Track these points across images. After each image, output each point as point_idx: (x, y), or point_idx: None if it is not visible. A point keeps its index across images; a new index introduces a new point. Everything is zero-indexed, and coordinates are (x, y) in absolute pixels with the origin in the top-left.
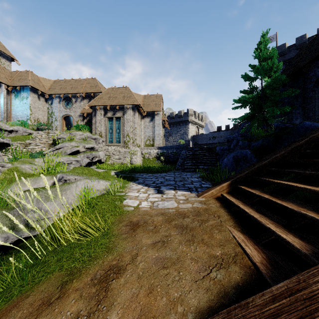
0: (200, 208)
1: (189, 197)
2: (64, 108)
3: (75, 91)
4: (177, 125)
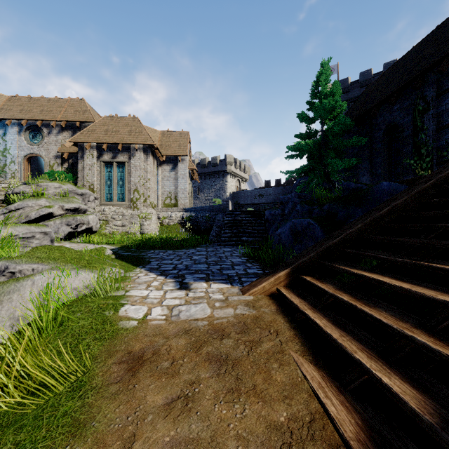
0: (246, 316)
1: (229, 294)
2: (27, 144)
3: (47, 117)
4: (210, 177)
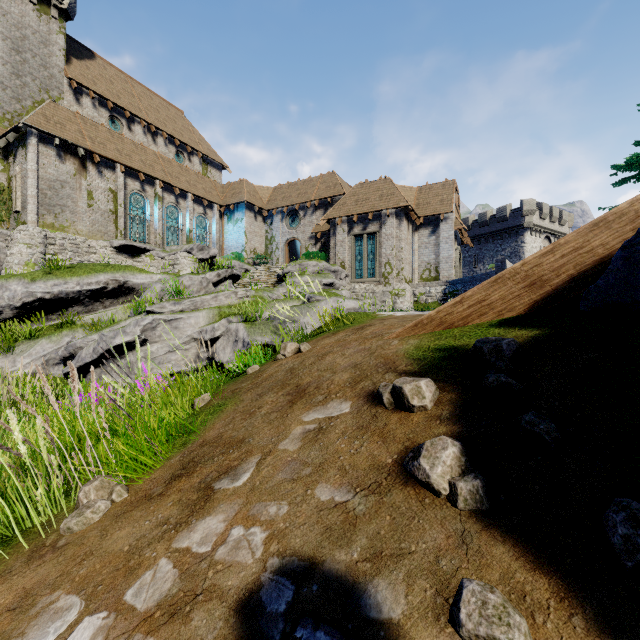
0: None
1: None
2: (287, 229)
3: (303, 200)
4: (495, 239)
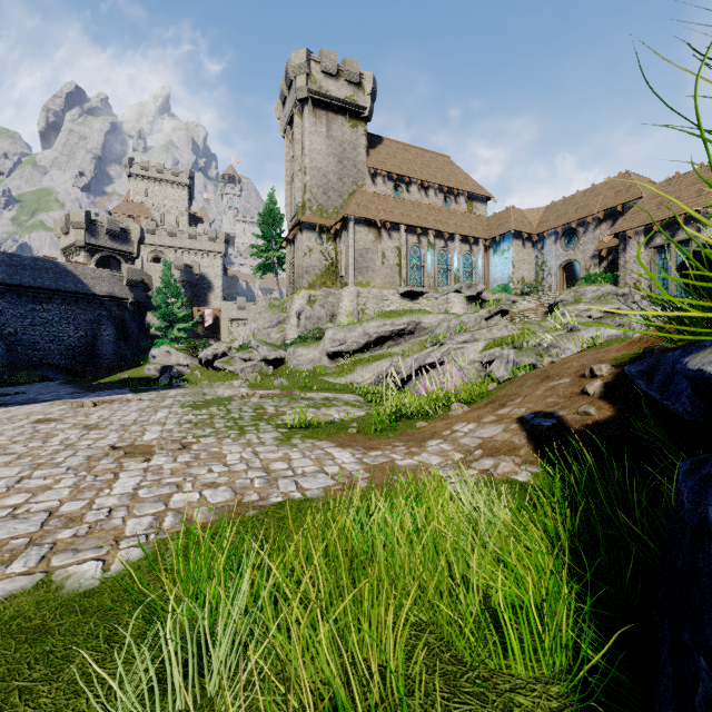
0: None
1: None
2: (562, 251)
3: (582, 215)
4: None
